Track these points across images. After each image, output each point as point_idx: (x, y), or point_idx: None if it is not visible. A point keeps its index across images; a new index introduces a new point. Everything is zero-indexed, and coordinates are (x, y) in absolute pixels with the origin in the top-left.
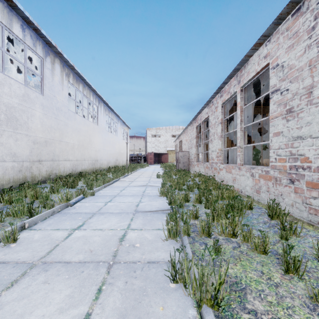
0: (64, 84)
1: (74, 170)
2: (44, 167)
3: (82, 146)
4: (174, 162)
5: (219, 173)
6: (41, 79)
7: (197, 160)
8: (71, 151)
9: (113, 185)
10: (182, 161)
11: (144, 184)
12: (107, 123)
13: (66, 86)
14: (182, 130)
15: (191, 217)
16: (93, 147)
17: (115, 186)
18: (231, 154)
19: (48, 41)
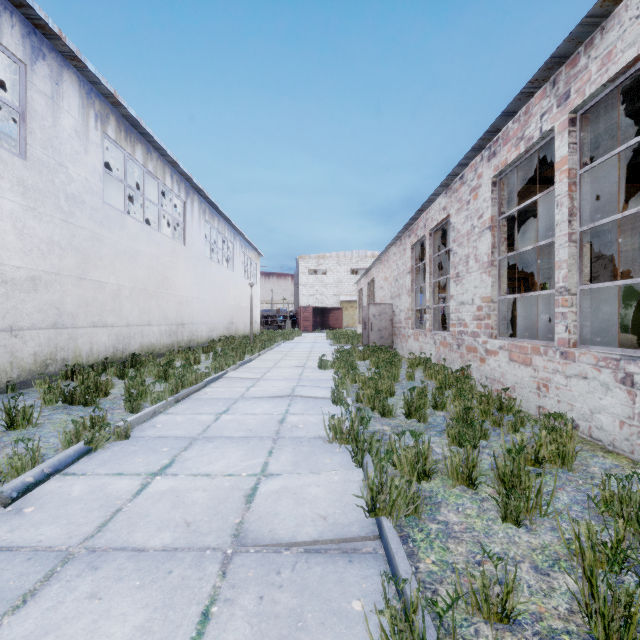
0: (91, 139)
1: (119, 350)
2: (27, 344)
3: (143, 291)
4: (354, 327)
5: (483, 362)
6: (19, 118)
7: (415, 325)
8: (110, 304)
9: (203, 394)
10: (376, 327)
11: (285, 390)
12: (209, 241)
13: (96, 145)
14: (372, 259)
15: (477, 607)
16: (174, 295)
17: (209, 396)
18: (517, 312)
19: (37, 17)
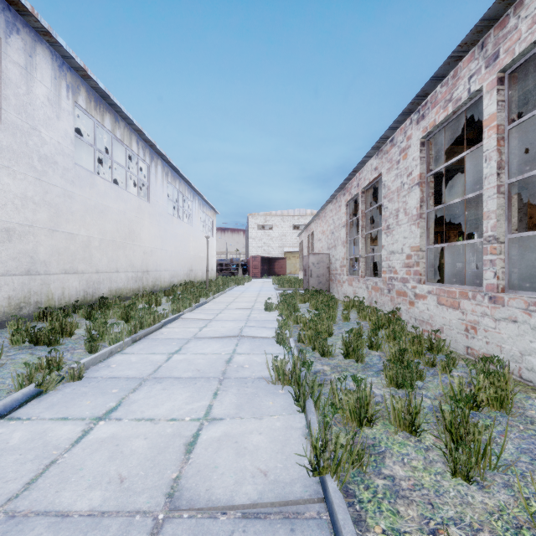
0: (63, 107)
1: (89, 294)
2: (1, 289)
3: (111, 242)
4: (296, 274)
5: (412, 305)
6: None
7: (349, 272)
8: (81, 253)
9: (159, 334)
10: (315, 273)
11: (234, 330)
12: (171, 200)
13: (67, 113)
14: (311, 216)
15: None
16: (139, 246)
17: (164, 336)
18: (444, 260)
19: None
